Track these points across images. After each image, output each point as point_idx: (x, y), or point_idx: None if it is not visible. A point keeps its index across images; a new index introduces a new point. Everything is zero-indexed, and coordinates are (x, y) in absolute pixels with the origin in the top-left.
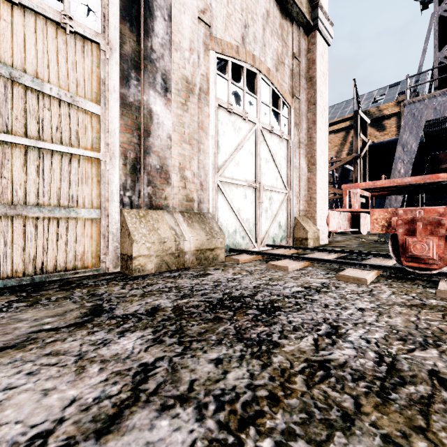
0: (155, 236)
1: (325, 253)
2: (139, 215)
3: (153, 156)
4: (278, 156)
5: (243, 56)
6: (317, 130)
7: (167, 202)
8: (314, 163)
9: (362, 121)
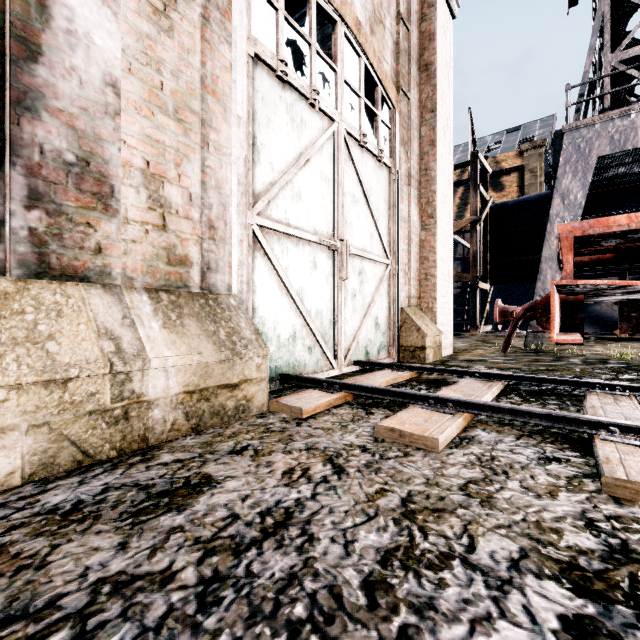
0: (28, 362)
1: (477, 380)
2: None
3: (50, 124)
4: (374, 195)
5: None
6: (437, 157)
7: (106, 261)
8: (433, 214)
9: (481, 170)
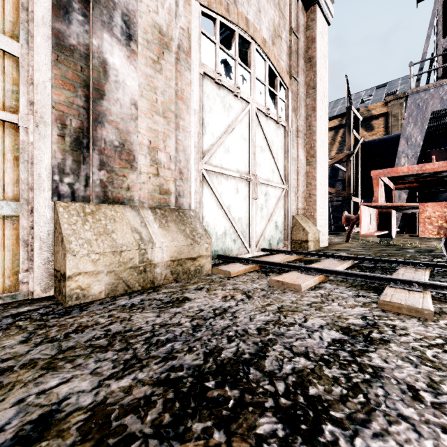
0: (106, 242)
1: (335, 260)
2: (84, 211)
3: (108, 128)
4: (274, 145)
5: (234, 17)
6: (317, 118)
7: (131, 193)
8: (314, 154)
9: (354, 118)
